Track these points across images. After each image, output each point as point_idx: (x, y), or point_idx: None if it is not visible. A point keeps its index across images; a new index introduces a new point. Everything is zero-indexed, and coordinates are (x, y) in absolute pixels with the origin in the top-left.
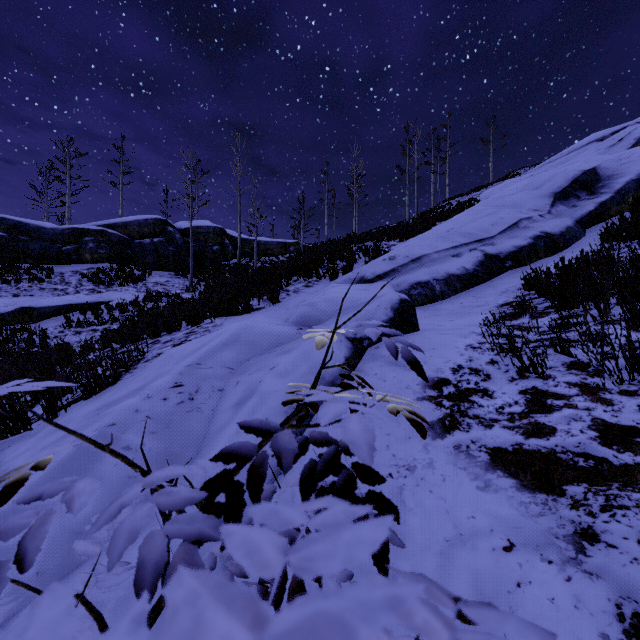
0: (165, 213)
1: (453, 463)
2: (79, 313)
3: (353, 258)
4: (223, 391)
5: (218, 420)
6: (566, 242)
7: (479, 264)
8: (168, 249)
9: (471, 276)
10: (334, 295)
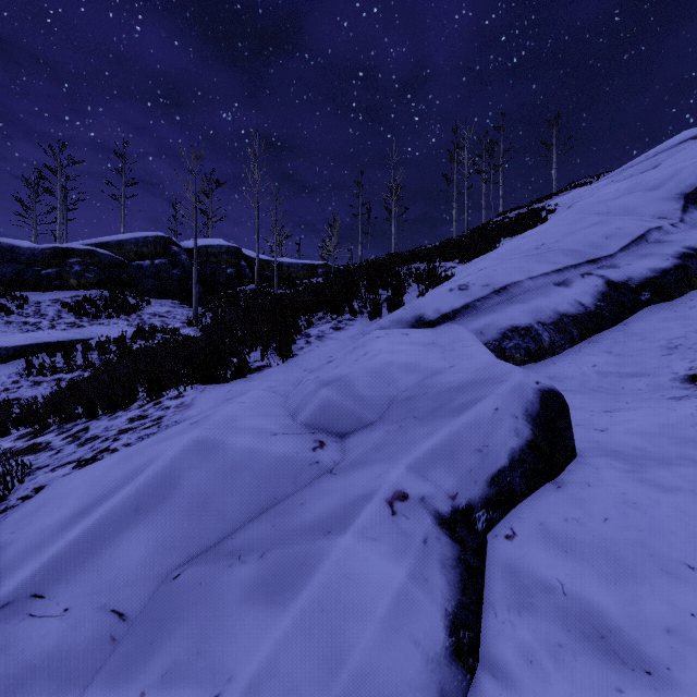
0: (174, 231)
1: None
2: (46, 355)
3: (401, 286)
4: None
5: None
6: None
7: (601, 297)
8: (172, 272)
9: (593, 316)
10: (384, 360)
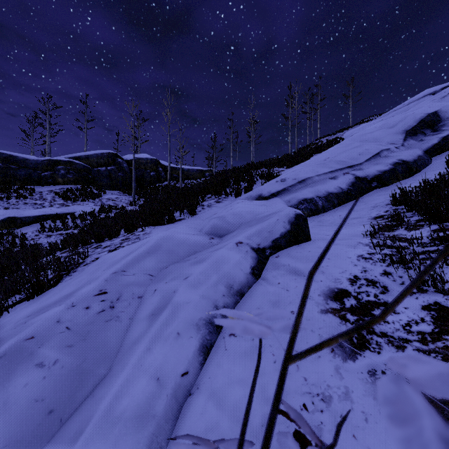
0: (117, 149)
1: (372, 395)
2: (51, 221)
3: (252, 180)
4: (142, 298)
5: (133, 331)
6: (418, 167)
7: (351, 185)
8: (118, 174)
9: (345, 194)
10: (239, 210)
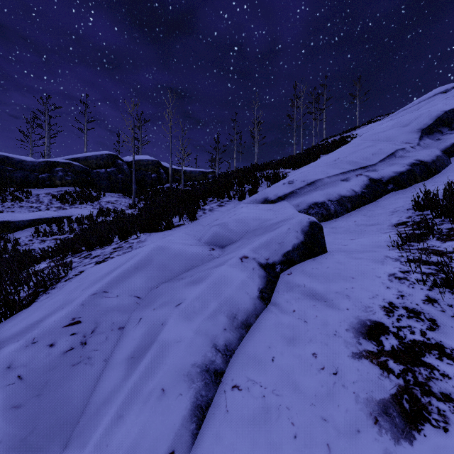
0: (118, 150)
1: None
2: (46, 225)
3: (257, 182)
4: (123, 330)
5: (105, 381)
6: (437, 168)
7: (365, 187)
8: (118, 176)
9: (359, 197)
10: (243, 215)
